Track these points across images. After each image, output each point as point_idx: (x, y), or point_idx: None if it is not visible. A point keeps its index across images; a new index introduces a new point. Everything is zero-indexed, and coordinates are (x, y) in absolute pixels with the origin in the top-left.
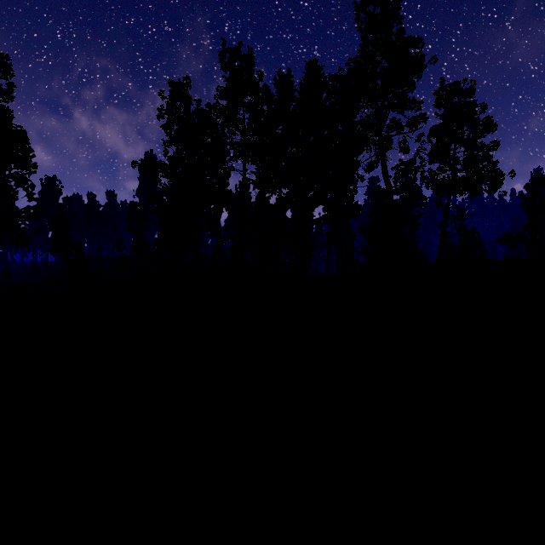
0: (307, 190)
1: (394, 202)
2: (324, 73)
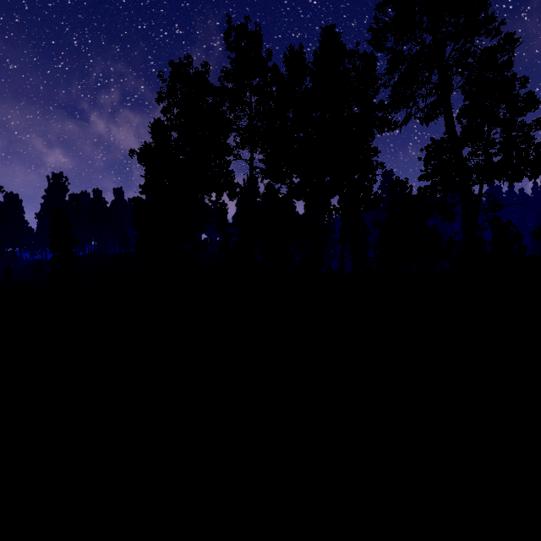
0: (324, 174)
1: (424, 188)
2: (341, 41)
